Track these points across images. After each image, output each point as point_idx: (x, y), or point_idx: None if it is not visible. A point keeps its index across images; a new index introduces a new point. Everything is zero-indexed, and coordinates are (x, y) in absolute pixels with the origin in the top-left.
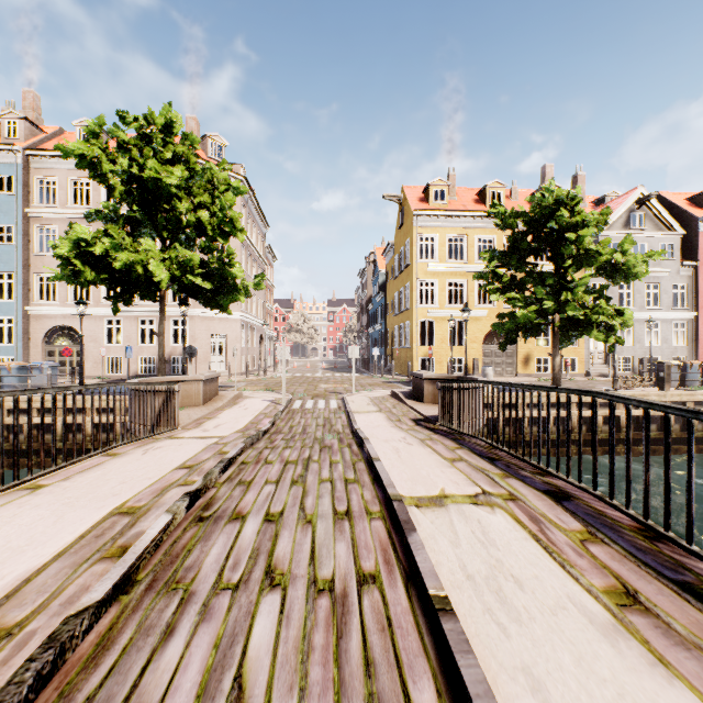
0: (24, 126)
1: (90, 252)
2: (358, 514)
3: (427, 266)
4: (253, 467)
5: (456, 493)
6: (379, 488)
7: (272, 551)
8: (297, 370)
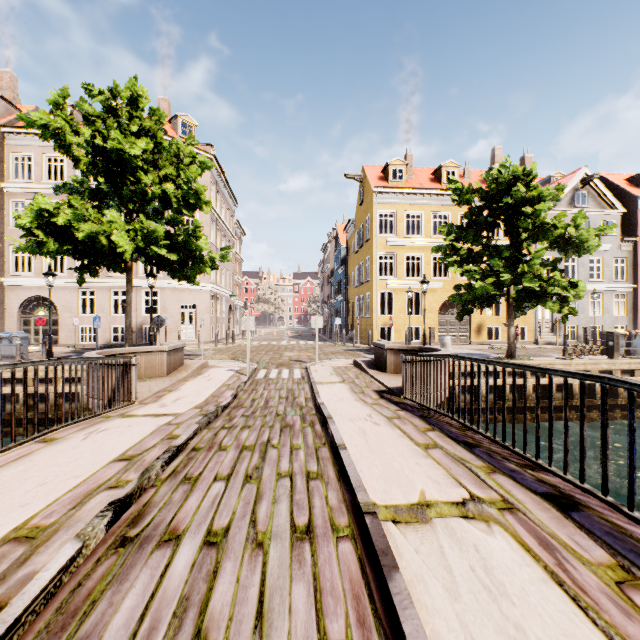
0: (0, 105)
1: (53, 222)
2: (322, 531)
3: (386, 240)
4: (204, 455)
5: (439, 499)
6: (346, 486)
7: (206, 603)
8: (264, 338)
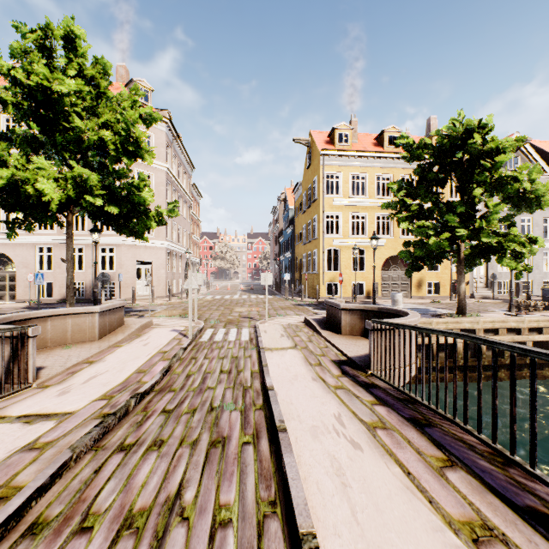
0: None
1: None
2: None
3: (333, 200)
4: None
5: None
6: None
7: None
8: (218, 292)
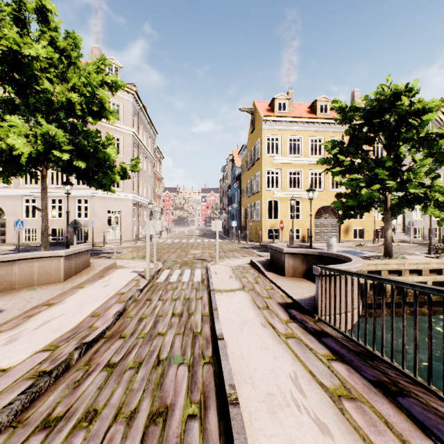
0: None
1: None
2: None
3: (273, 159)
4: None
5: None
6: None
7: None
8: (177, 236)
